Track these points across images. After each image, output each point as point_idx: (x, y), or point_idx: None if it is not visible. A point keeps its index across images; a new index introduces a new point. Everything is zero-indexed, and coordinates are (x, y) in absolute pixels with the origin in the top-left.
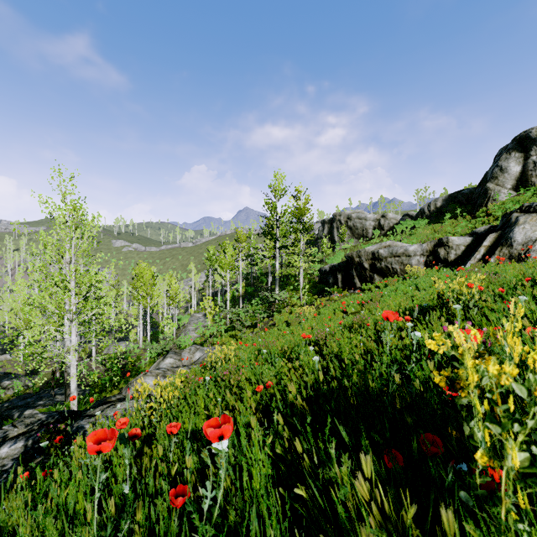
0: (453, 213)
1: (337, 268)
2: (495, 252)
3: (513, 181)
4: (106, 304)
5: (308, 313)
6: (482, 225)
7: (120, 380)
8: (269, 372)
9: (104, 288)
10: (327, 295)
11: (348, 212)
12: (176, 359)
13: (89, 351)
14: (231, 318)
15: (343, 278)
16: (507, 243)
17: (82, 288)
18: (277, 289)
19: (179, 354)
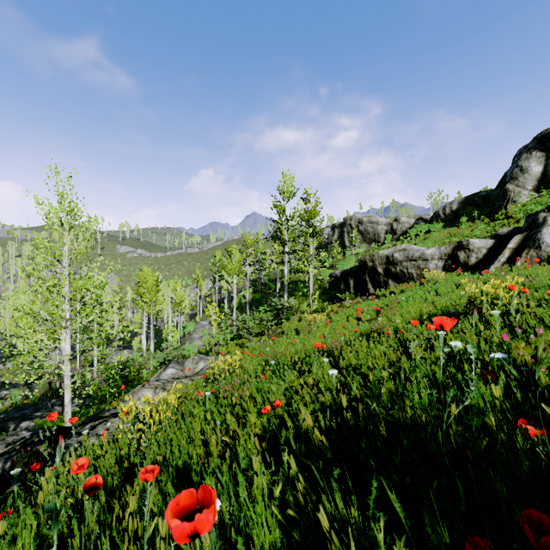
0: (470, 216)
1: (349, 273)
2: (521, 255)
3: (534, 182)
4: (103, 310)
5: (319, 320)
6: (502, 228)
7: (121, 390)
8: (278, 387)
9: (100, 293)
10: (338, 302)
11: (359, 216)
12: (178, 369)
13: (91, 359)
14: (237, 326)
15: (355, 284)
16: (534, 245)
17: (85, 294)
18: (285, 295)
19: (182, 364)
